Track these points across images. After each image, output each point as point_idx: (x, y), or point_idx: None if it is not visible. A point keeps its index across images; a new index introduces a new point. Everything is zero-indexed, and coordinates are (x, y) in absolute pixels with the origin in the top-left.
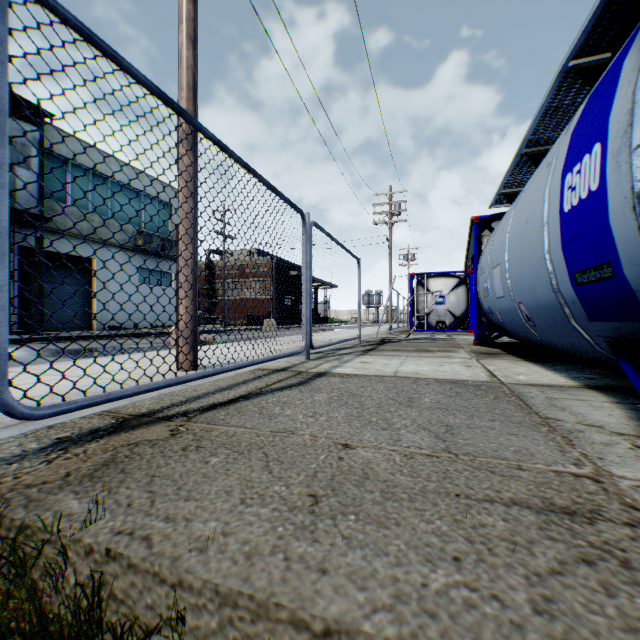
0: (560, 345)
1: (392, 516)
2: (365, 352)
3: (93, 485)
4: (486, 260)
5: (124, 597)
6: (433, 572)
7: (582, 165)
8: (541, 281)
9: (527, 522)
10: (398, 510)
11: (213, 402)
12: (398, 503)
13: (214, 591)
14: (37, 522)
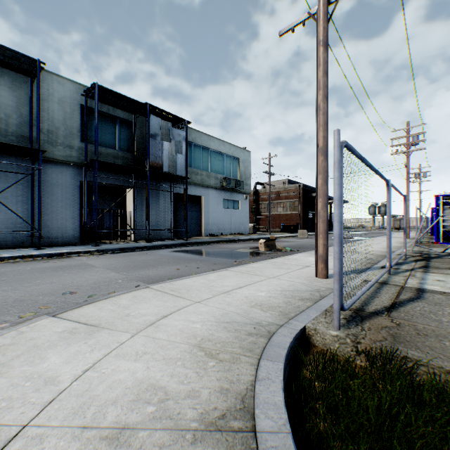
0: None
1: None
2: (424, 269)
3: (405, 345)
4: None
5: None
6: None
7: None
8: None
9: None
10: None
11: (382, 306)
12: None
13: None
14: (410, 357)
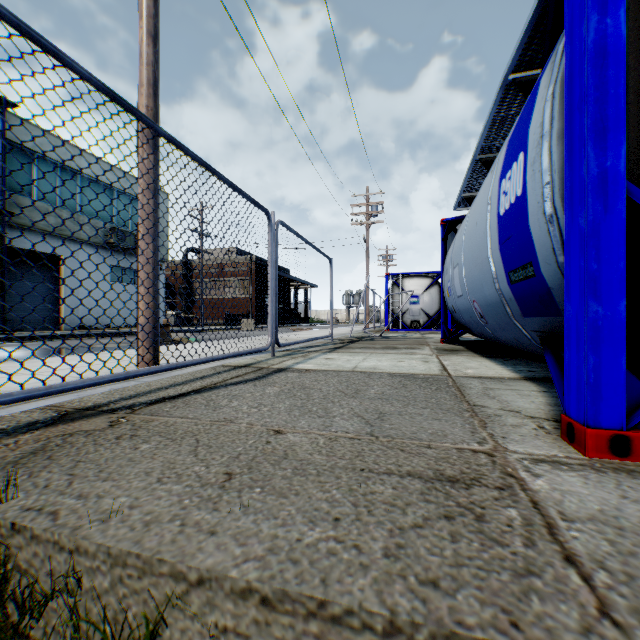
0: (509, 341)
1: (295, 488)
2: (333, 349)
3: (16, 471)
4: (449, 261)
5: (28, 567)
6: (311, 530)
7: (512, 172)
8: (487, 280)
9: (413, 489)
10: (302, 483)
11: (163, 396)
12: (305, 478)
13: (107, 554)
14: None
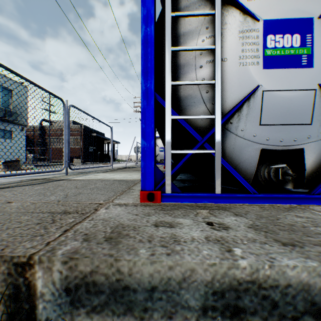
0: None
1: None
2: (106, 171)
3: None
4: None
5: None
6: None
7: None
8: None
9: (41, 217)
10: None
11: None
12: None
13: None
14: None
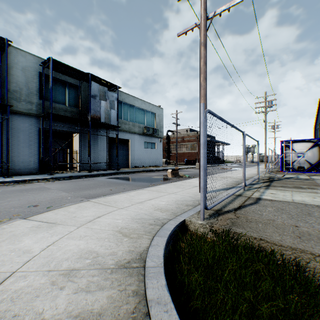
0: None
1: None
2: (267, 187)
3: (237, 227)
4: None
5: (265, 247)
6: None
7: None
8: None
9: None
10: None
11: (233, 207)
12: None
13: (289, 247)
14: (238, 232)
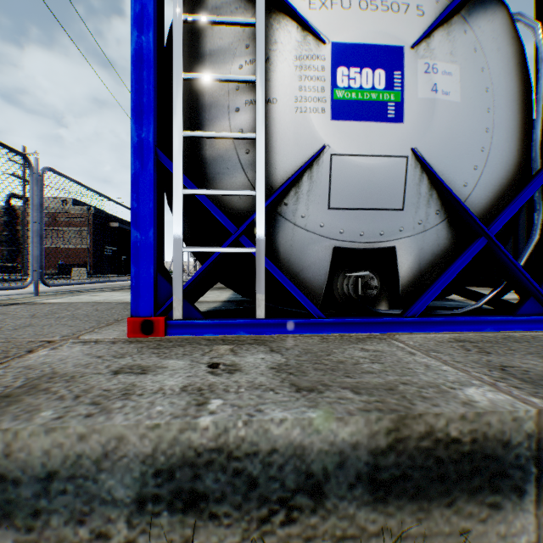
0: None
1: None
2: (120, 289)
3: None
4: None
5: None
6: None
7: None
8: None
9: None
10: None
11: None
12: None
13: None
14: None
